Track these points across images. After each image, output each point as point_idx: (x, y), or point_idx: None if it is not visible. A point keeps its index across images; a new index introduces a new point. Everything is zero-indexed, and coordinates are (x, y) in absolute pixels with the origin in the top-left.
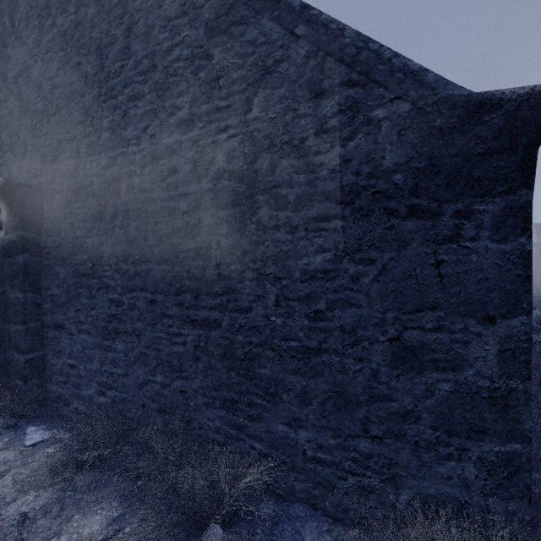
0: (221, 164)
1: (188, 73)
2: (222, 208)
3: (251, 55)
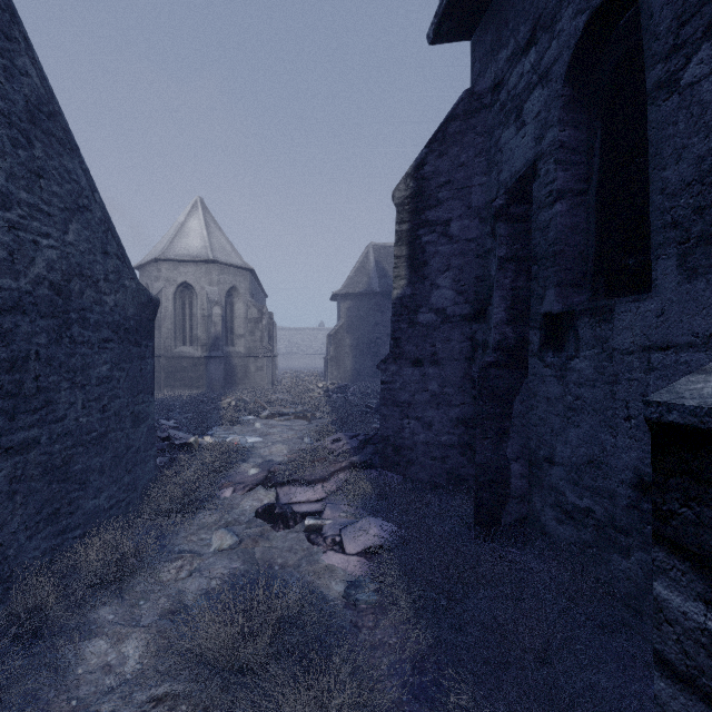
0: (43, 270)
1: (5, 135)
2: (43, 316)
3: (68, 183)
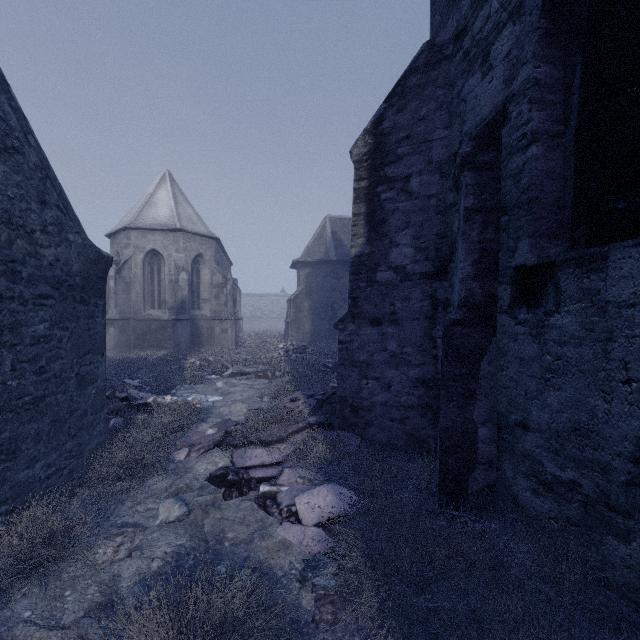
0: None
1: None
2: None
3: None
